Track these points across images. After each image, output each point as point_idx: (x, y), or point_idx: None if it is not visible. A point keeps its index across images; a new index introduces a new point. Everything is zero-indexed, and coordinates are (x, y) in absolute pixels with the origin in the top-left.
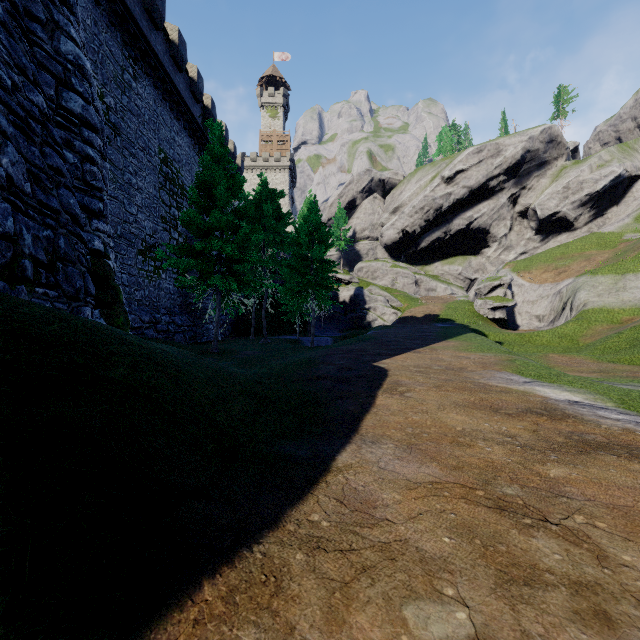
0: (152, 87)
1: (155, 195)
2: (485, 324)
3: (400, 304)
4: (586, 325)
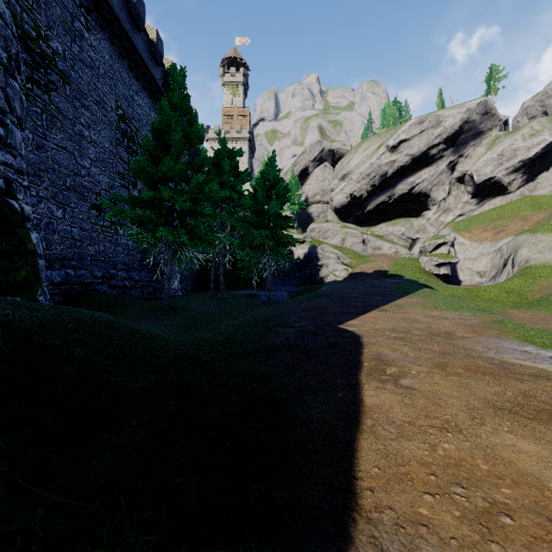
0: (108, 42)
1: (111, 150)
2: (432, 279)
3: (350, 261)
4: (531, 280)
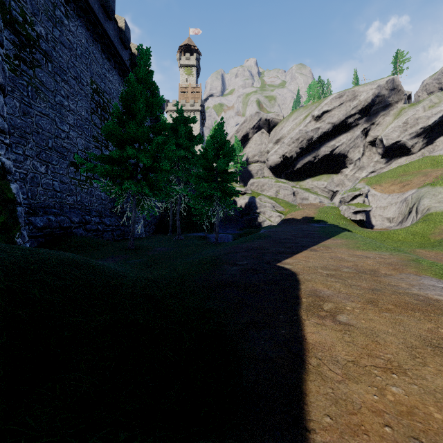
0: (84, 28)
1: (87, 118)
2: (350, 224)
3: (283, 209)
4: (433, 225)
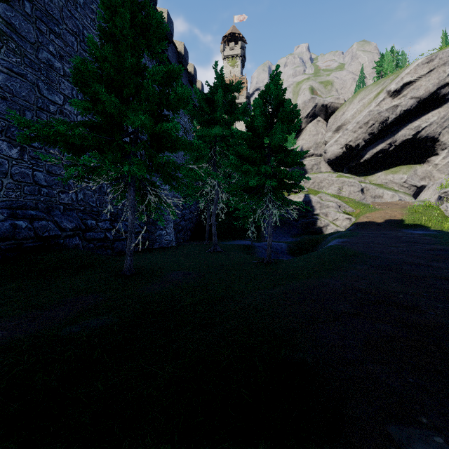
0: None
1: None
2: None
3: (351, 210)
4: None
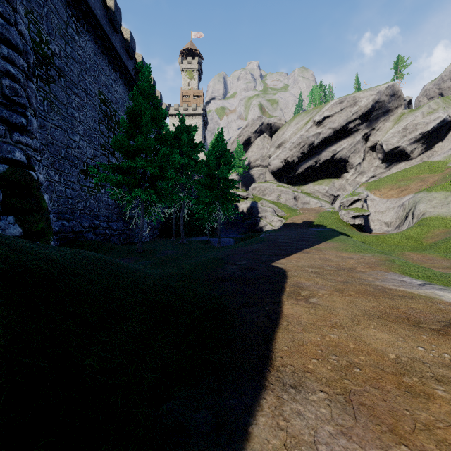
0: (93, 42)
1: (95, 127)
2: (348, 228)
3: (284, 214)
4: (426, 229)
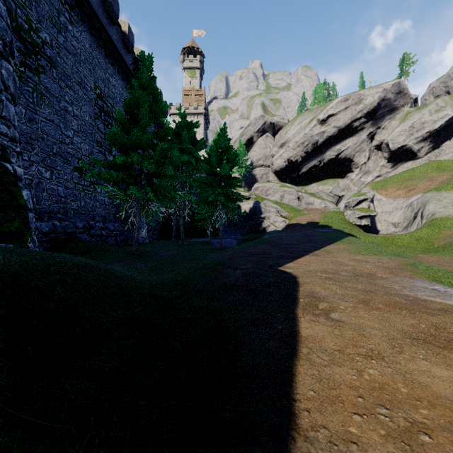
0: (88, 33)
1: (91, 123)
2: (355, 229)
3: (287, 214)
4: (437, 230)
